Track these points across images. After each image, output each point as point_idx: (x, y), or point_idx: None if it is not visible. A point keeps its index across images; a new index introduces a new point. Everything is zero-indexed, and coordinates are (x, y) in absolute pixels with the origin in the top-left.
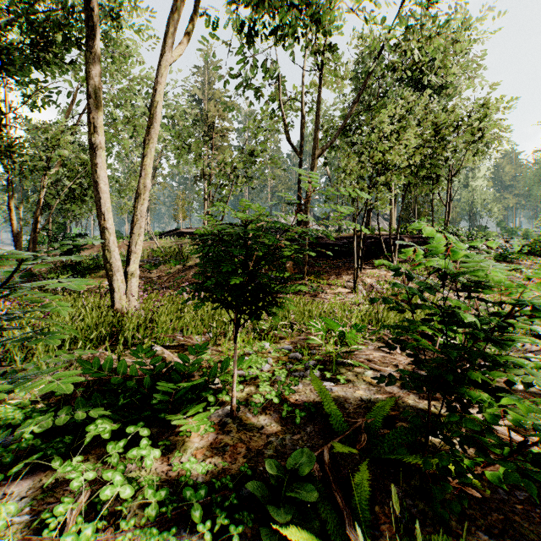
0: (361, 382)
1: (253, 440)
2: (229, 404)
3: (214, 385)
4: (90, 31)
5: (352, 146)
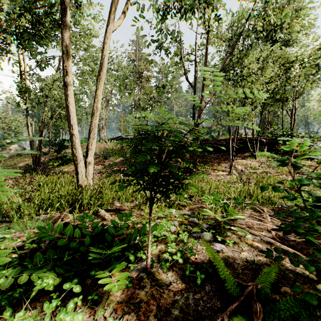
0: (244, 244)
1: (162, 297)
2: (145, 260)
3: (135, 244)
4: (63, 12)
5: (228, 81)
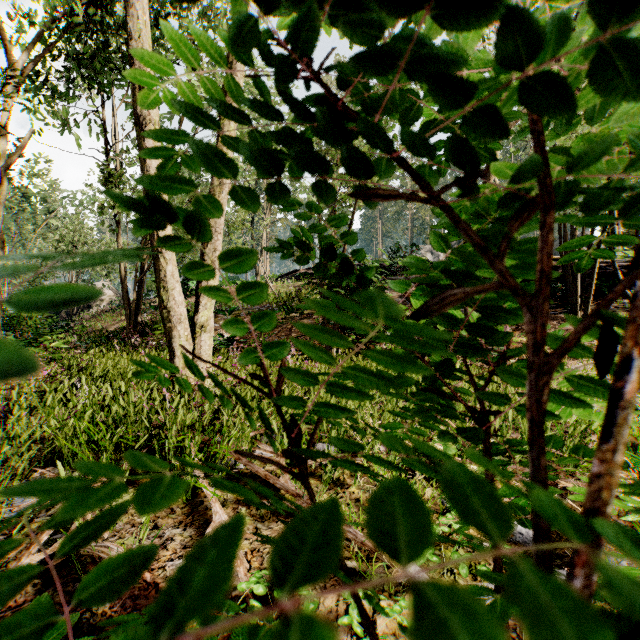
0: None
1: None
2: None
3: None
4: None
5: None
